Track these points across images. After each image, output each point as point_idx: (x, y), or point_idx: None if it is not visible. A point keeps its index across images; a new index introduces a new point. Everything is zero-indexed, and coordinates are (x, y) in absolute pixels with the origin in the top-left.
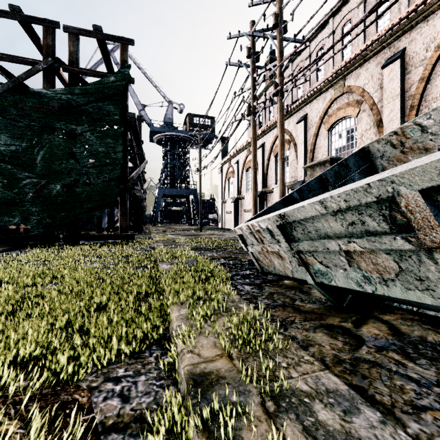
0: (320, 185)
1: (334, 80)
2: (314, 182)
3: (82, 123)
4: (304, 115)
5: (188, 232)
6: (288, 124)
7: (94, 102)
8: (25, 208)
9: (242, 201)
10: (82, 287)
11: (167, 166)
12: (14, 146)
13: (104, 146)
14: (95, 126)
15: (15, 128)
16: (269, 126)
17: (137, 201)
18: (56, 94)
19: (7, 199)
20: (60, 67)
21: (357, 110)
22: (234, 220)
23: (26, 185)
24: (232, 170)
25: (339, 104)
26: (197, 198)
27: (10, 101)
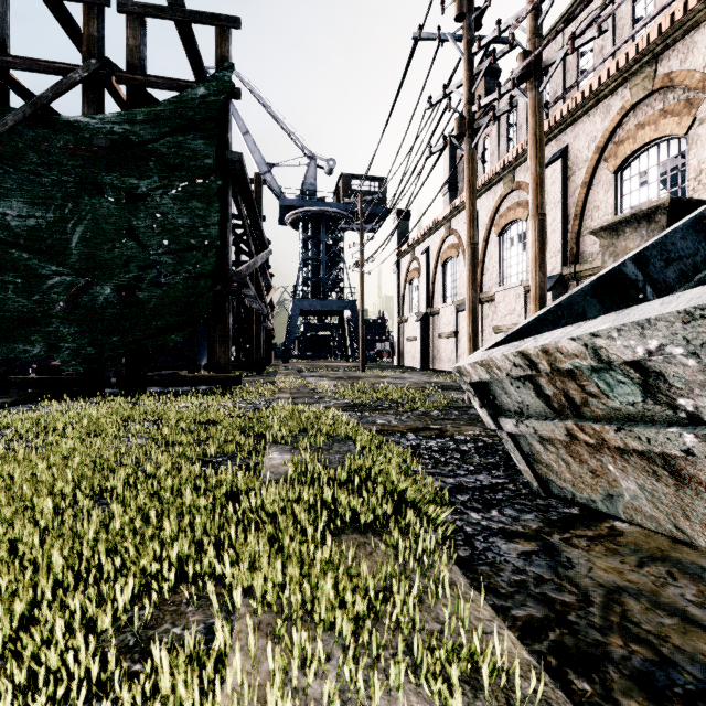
0: (697, 246)
1: (631, 69)
2: (679, 236)
3: (148, 174)
4: (562, 149)
5: (340, 373)
6: (526, 170)
7: (169, 135)
8: (52, 329)
9: (435, 319)
10: (20, 531)
11: (307, 264)
12: (33, 218)
13: (186, 215)
14: (172, 178)
15: (36, 187)
16: (487, 180)
17: (255, 320)
18: (105, 124)
19: (23, 312)
20: (111, 75)
21: (687, 120)
22: (421, 352)
23: (53, 288)
24: (417, 265)
25: (643, 115)
26: (357, 315)
27: (28, 140)
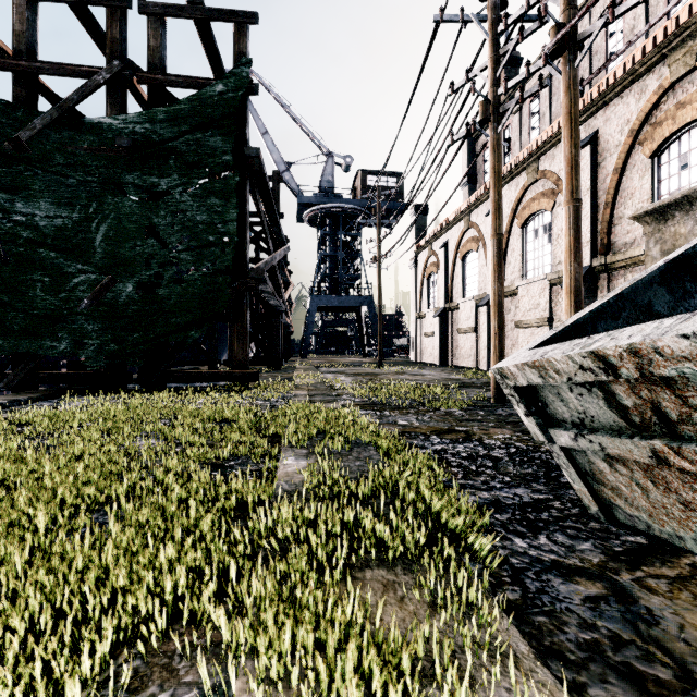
0: None
1: (670, 44)
2: None
3: (168, 172)
4: (591, 134)
5: (357, 369)
6: (551, 159)
7: (189, 132)
8: (77, 325)
9: (454, 314)
10: (8, 550)
11: (325, 260)
12: (60, 218)
13: (205, 212)
14: (191, 176)
15: (62, 187)
16: (509, 171)
17: (273, 316)
18: (127, 124)
19: (50, 309)
20: (133, 75)
21: None
22: (440, 348)
23: (79, 286)
24: (435, 260)
25: (684, 93)
26: (374, 311)
27: (55, 142)
